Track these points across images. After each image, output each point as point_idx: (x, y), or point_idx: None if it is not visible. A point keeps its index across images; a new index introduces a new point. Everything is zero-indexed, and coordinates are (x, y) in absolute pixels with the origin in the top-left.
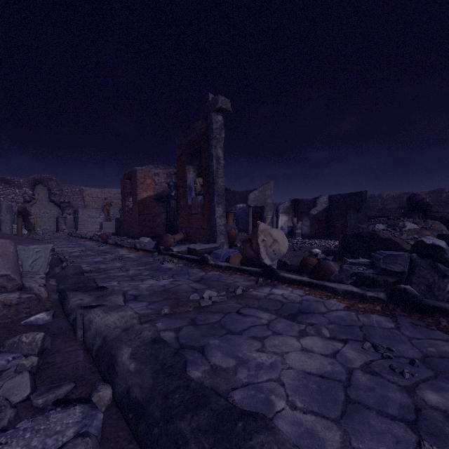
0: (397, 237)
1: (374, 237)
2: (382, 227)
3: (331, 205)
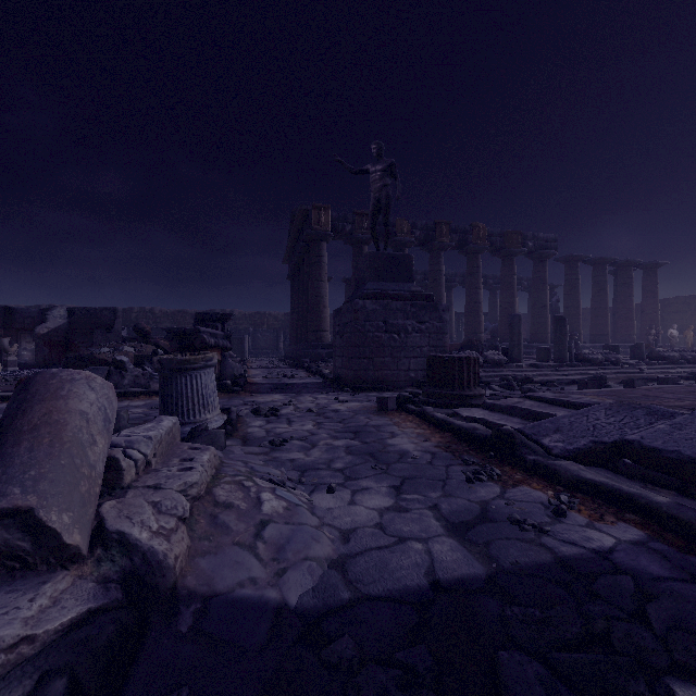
0: (110, 357)
1: (91, 358)
2: (108, 351)
3: (73, 322)
